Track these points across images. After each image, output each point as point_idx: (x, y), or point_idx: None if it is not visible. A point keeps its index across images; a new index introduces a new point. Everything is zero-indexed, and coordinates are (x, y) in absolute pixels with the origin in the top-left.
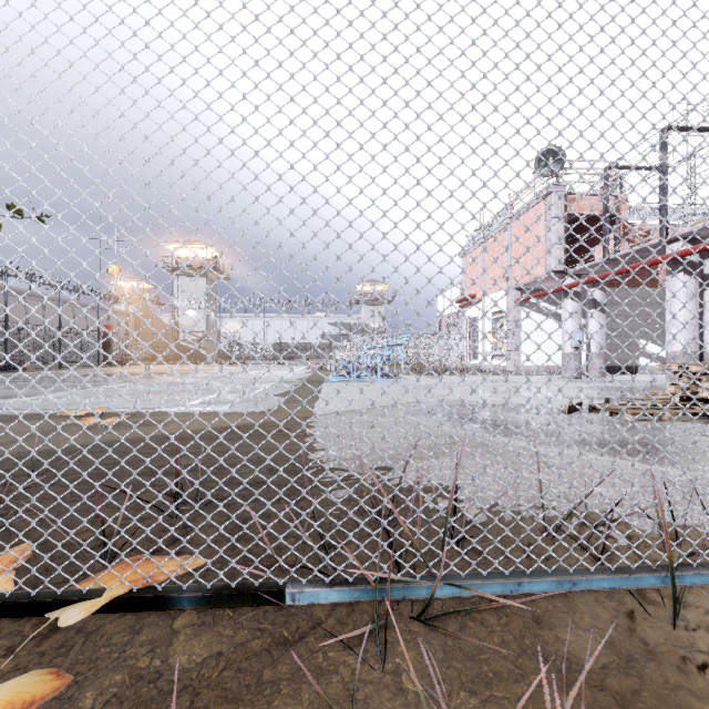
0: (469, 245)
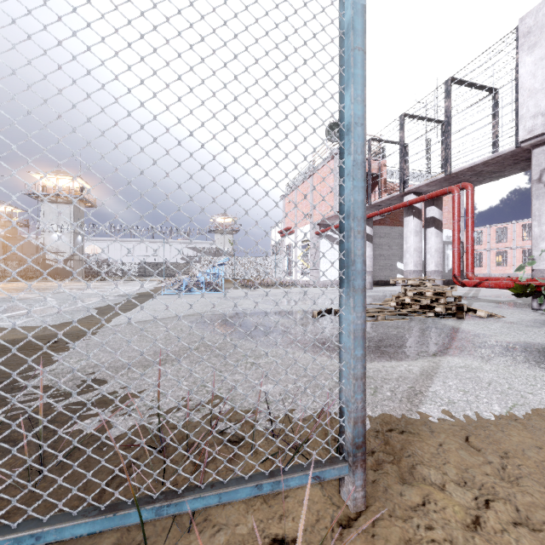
0: (287, 190)
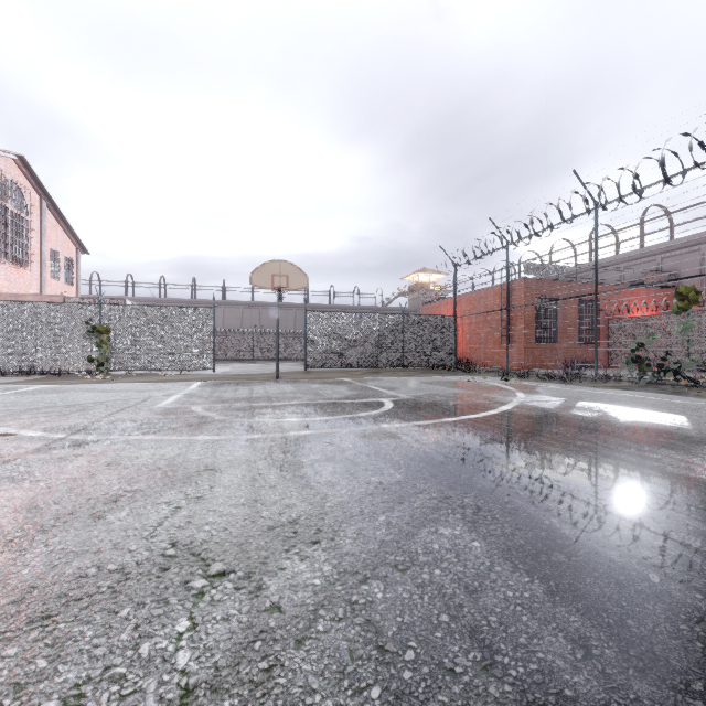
0: None
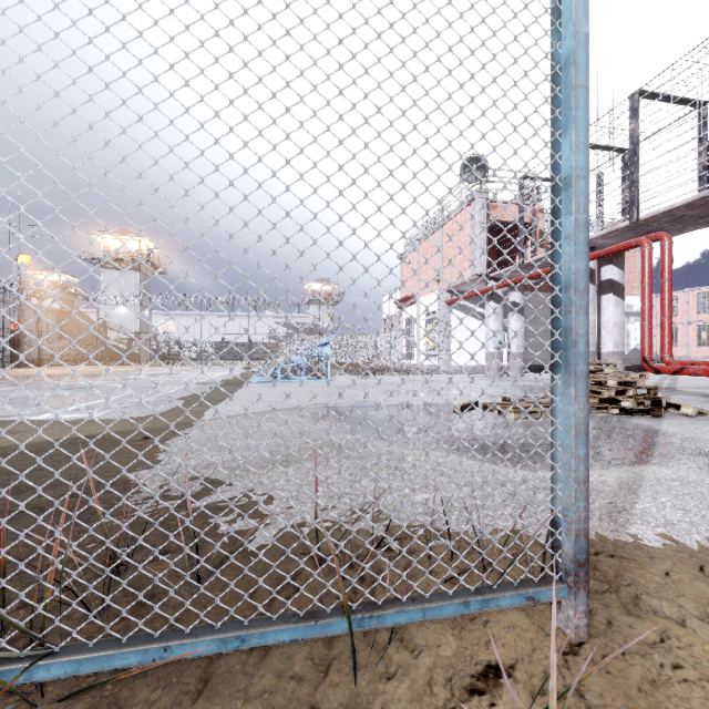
0: (406, 247)
